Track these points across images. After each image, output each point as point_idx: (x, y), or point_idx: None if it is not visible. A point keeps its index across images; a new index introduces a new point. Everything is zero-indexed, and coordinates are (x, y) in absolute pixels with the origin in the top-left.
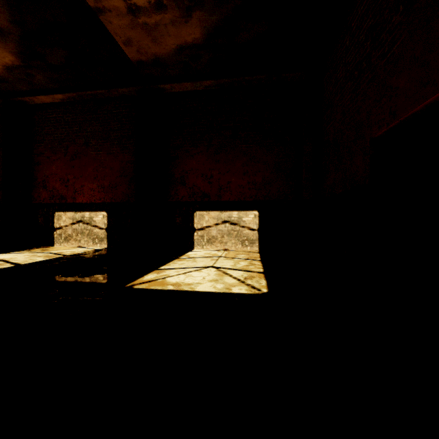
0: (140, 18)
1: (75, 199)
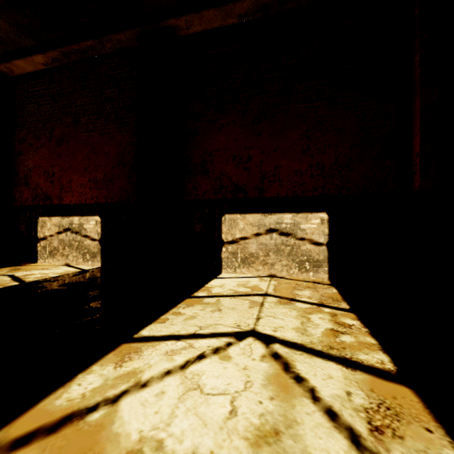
0: None
1: (62, 199)
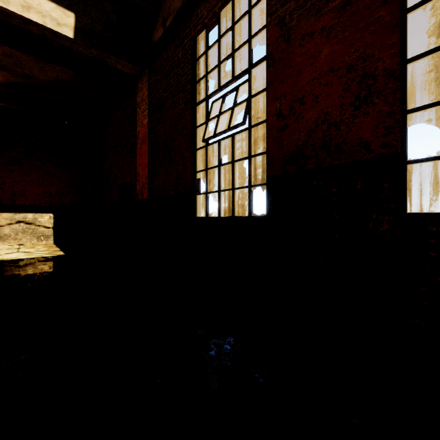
0: None
1: None
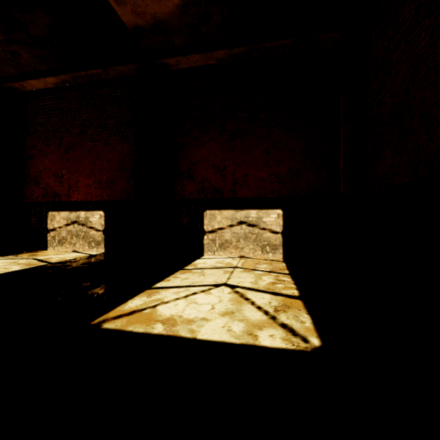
0: None
1: (70, 196)
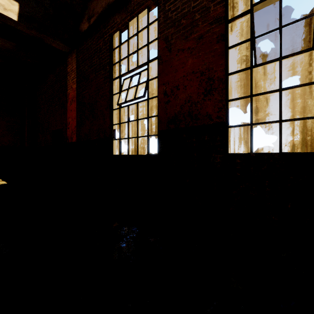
0: None
1: None
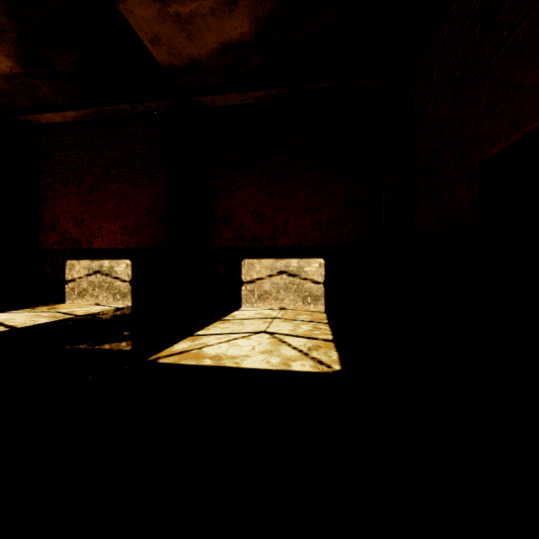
0: (171, 7)
1: (92, 243)
